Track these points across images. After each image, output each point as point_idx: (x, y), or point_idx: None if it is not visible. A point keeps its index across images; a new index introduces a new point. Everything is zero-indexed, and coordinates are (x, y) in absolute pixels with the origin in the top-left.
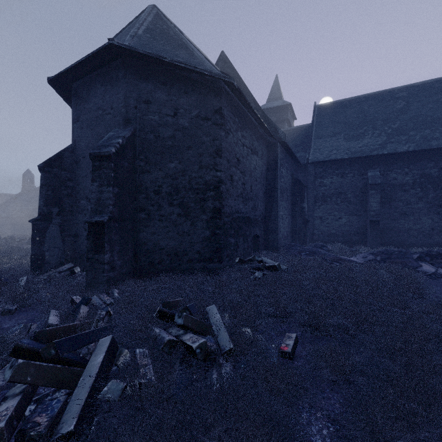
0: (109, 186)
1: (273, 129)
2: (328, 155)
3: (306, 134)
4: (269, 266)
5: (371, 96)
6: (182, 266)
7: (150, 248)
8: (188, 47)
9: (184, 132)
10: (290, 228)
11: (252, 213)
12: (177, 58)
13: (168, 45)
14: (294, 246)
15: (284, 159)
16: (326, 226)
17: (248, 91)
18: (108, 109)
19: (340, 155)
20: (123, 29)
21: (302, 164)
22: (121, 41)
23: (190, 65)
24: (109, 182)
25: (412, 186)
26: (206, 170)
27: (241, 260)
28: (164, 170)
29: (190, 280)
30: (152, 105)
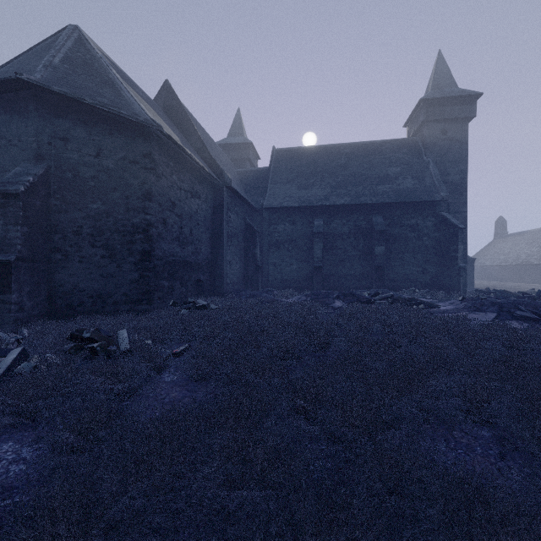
0: (17, 225)
1: (220, 173)
2: (281, 201)
3: (264, 177)
4: (200, 306)
5: (322, 148)
6: (107, 308)
7: (69, 290)
8: (116, 85)
9: (109, 174)
10: (242, 275)
11: (193, 257)
12: (100, 97)
13: (91, 80)
14: (242, 292)
15: (234, 203)
16: (279, 272)
17: (195, 129)
18: (15, 140)
19: (291, 202)
20: (34, 46)
21: (257, 208)
22: (32, 67)
23: (114, 109)
24: (17, 221)
25: (348, 235)
26: (134, 212)
27: (175, 303)
28: (85, 211)
29: (113, 320)
30: (71, 143)
